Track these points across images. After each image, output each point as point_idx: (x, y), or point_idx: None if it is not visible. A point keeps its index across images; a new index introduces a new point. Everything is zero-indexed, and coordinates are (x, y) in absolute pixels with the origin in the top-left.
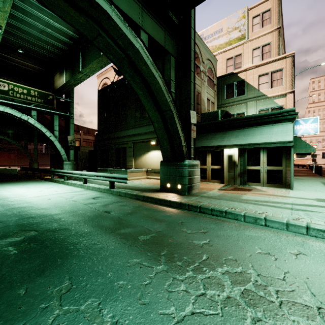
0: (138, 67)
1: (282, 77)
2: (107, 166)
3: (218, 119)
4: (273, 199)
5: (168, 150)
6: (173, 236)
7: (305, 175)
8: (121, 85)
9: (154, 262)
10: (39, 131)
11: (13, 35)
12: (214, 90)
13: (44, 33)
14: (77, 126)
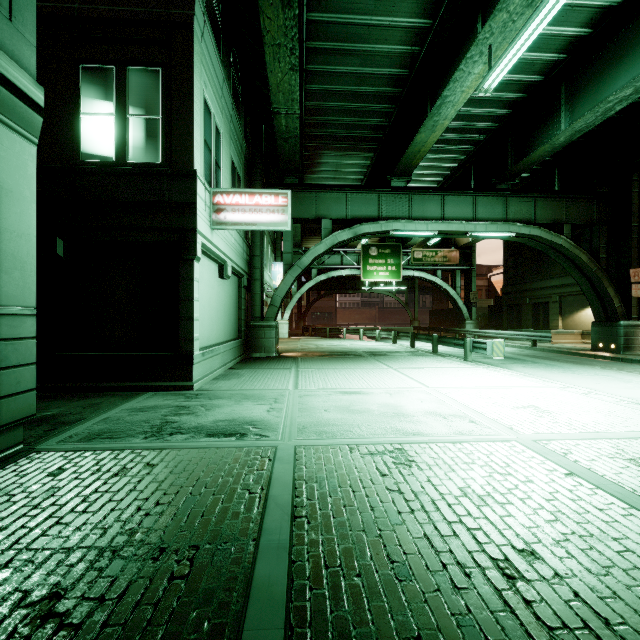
0: (561, 252)
1: None
2: (519, 326)
3: None
4: None
5: (600, 311)
6: (581, 362)
7: None
8: None
9: (566, 363)
10: (443, 289)
11: None
12: None
13: None
14: None
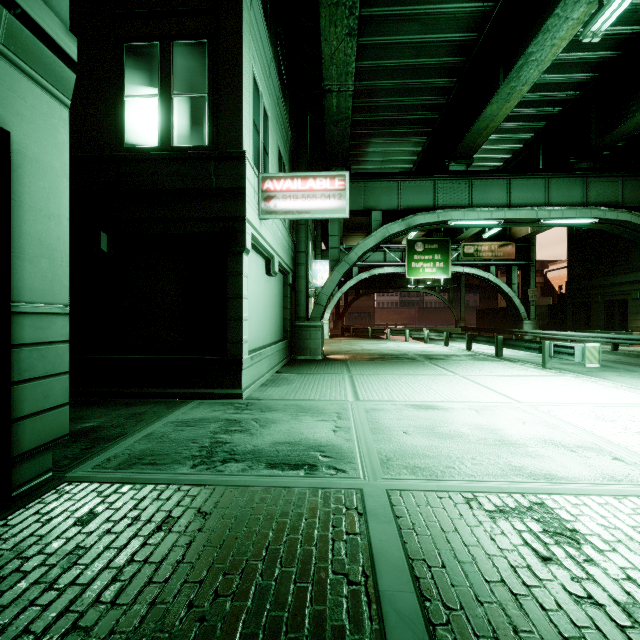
0: None
1: None
2: (587, 327)
3: None
4: None
5: None
6: None
7: None
8: None
9: None
10: (496, 287)
11: None
12: None
13: None
14: None
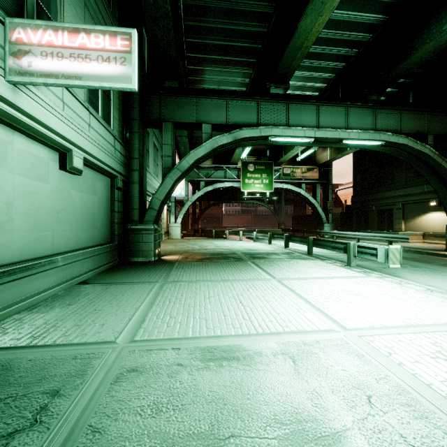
0: (425, 161)
1: None
2: (366, 228)
3: None
4: None
5: None
6: None
7: None
8: None
9: (444, 267)
10: (306, 199)
11: None
12: None
13: None
14: None
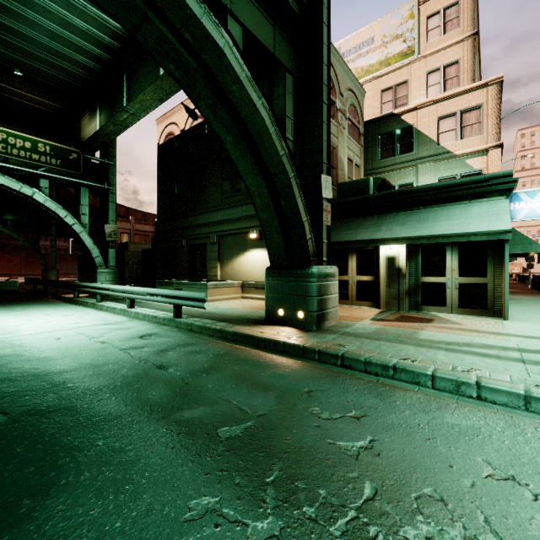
0: (223, 88)
1: (480, 120)
2: (174, 276)
3: (369, 193)
4: (480, 339)
5: (281, 247)
6: (292, 429)
7: (518, 292)
8: (198, 135)
9: (249, 506)
10: (54, 215)
11: (3, 42)
12: (360, 144)
13: (58, 38)
14: (126, 209)
